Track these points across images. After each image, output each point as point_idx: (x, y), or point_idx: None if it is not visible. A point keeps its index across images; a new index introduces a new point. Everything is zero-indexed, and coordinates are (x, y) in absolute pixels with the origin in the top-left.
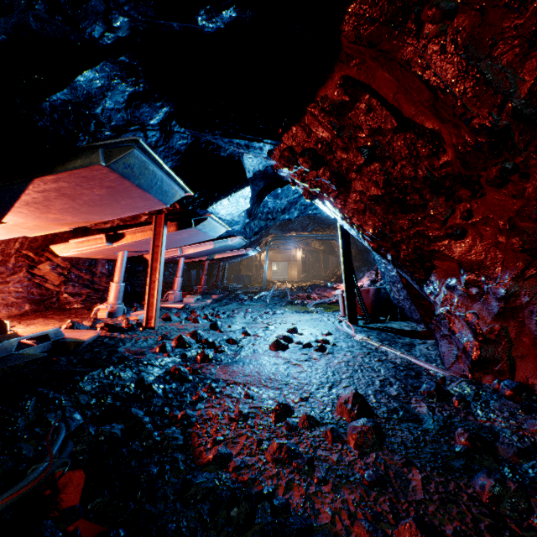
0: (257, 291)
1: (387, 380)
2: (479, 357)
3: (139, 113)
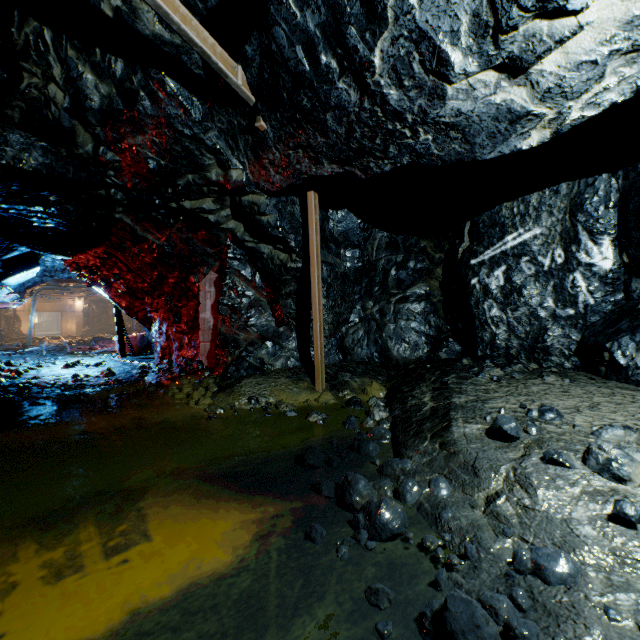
0: (20, 348)
1: (127, 368)
2: (162, 354)
3: None
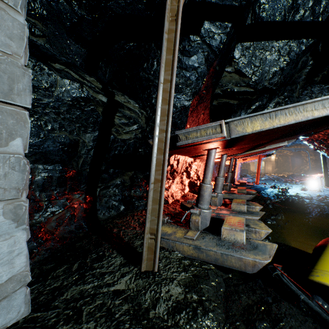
0: None
1: None
2: None
3: None
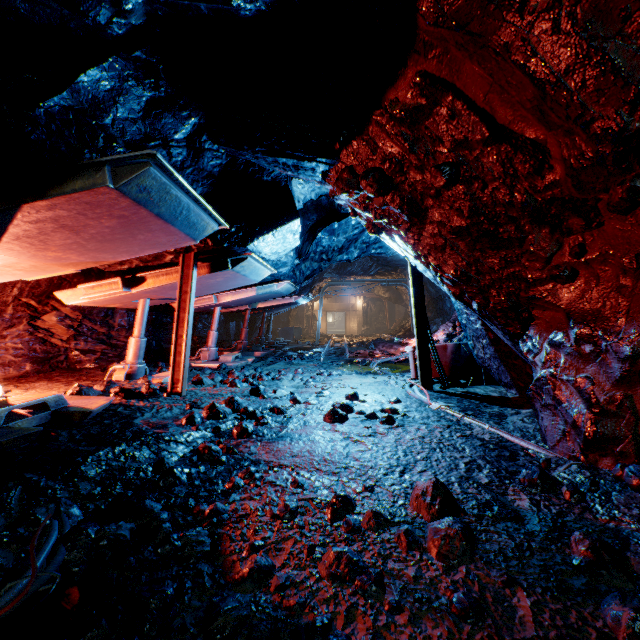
0: (308, 347)
1: (474, 463)
2: (595, 434)
3: (160, 125)
